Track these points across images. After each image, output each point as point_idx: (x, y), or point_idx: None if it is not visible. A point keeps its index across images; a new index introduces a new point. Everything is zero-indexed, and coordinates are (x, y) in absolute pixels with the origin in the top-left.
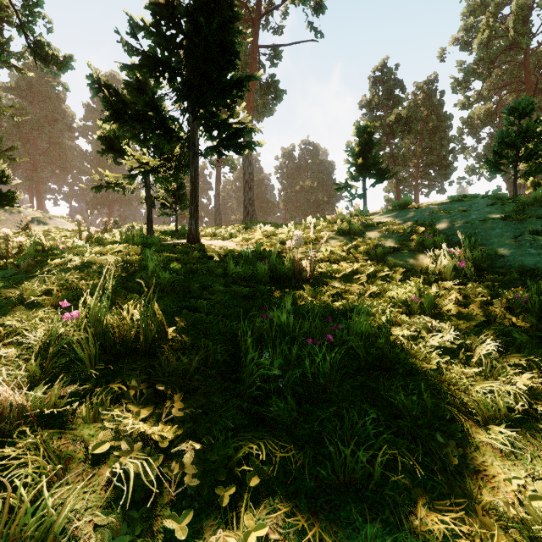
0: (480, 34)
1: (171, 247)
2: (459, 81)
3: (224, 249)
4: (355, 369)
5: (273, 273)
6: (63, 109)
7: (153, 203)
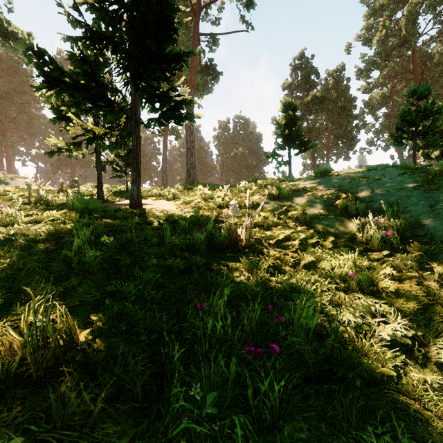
0: (379, 32)
1: (113, 212)
2: (362, 70)
3: (164, 214)
4: (303, 377)
5: (210, 242)
6: (30, 83)
7: (104, 167)
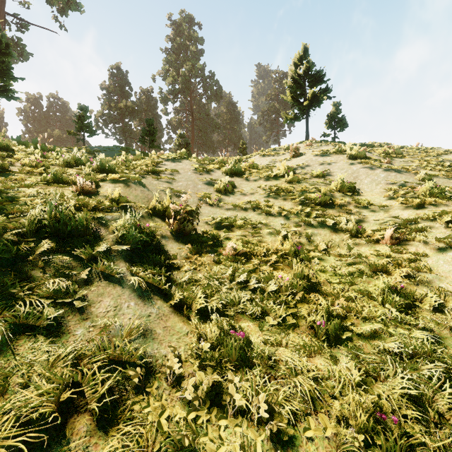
0: (169, 78)
1: None
2: (163, 98)
3: None
4: None
5: None
6: None
7: None
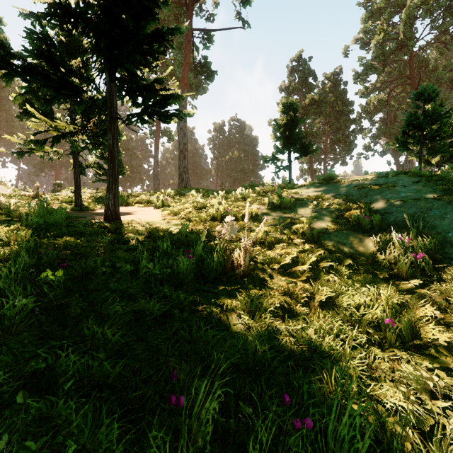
0: (377, 35)
1: (82, 226)
2: (359, 74)
3: (146, 228)
4: None
5: (200, 268)
6: None
7: (84, 170)
